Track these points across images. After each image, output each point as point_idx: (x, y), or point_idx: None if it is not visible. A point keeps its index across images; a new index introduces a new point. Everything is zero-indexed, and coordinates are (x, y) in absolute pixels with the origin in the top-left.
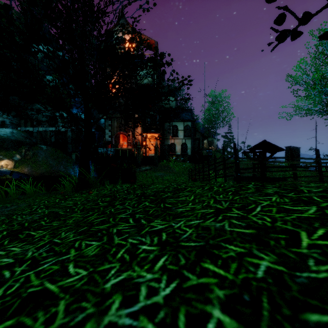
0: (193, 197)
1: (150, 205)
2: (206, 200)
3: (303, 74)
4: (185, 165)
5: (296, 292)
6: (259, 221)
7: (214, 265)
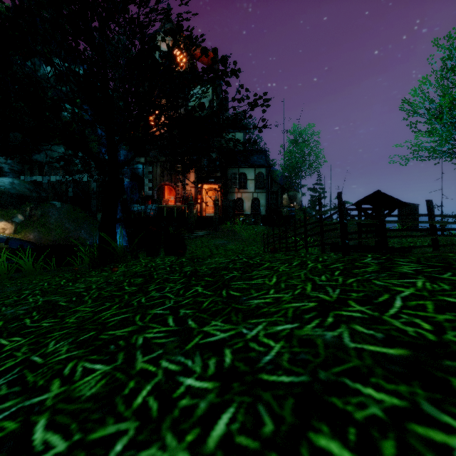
0: (276, 278)
1: (204, 293)
2: (298, 285)
3: (424, 100)
4: (257, 229)
5: None
6: (407, 328)
7: (342, 442)
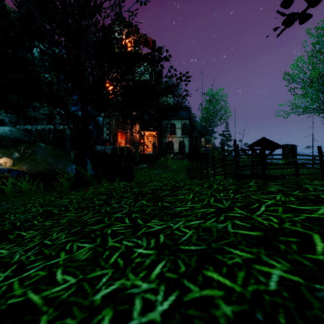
0: (192, 195)
1: (147, 204)
2: (206, 199)
3: (300, 72)
4: (182, 163)
5: (320, 311)
6: (264, 221)
7: (219, 273)
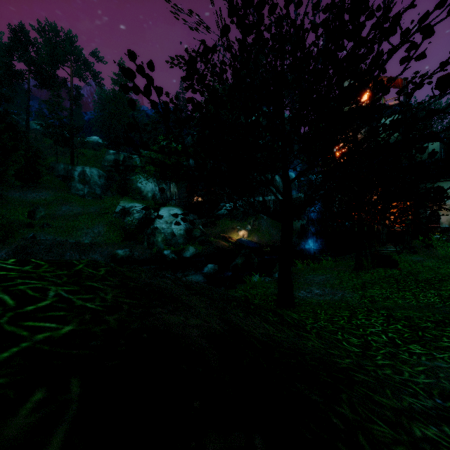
0: None
1: (425, 285)
2: None
3: None
4: None
5: None
6: None
7: None
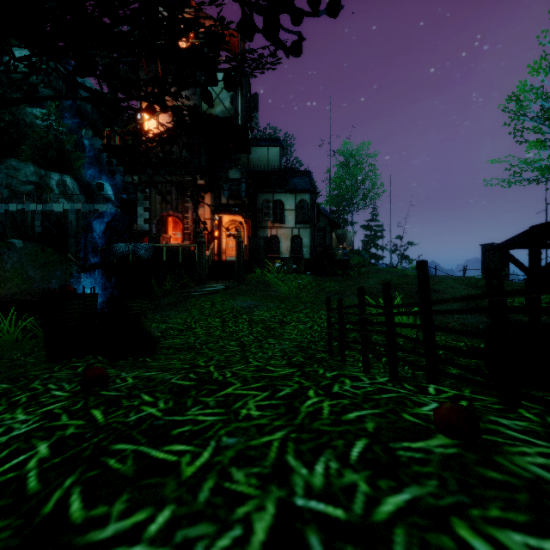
0: None
1: None
2: None
3: (536, 97)
4: (301, 281)
5: None
6: None
7: None
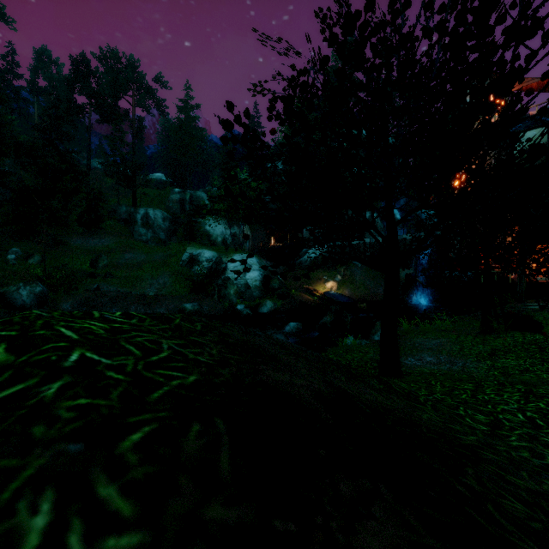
0: None
1: None
2: None
3: None
4: None
5: None
6: None
7: None
